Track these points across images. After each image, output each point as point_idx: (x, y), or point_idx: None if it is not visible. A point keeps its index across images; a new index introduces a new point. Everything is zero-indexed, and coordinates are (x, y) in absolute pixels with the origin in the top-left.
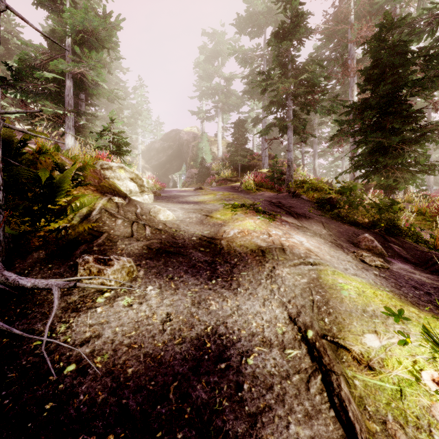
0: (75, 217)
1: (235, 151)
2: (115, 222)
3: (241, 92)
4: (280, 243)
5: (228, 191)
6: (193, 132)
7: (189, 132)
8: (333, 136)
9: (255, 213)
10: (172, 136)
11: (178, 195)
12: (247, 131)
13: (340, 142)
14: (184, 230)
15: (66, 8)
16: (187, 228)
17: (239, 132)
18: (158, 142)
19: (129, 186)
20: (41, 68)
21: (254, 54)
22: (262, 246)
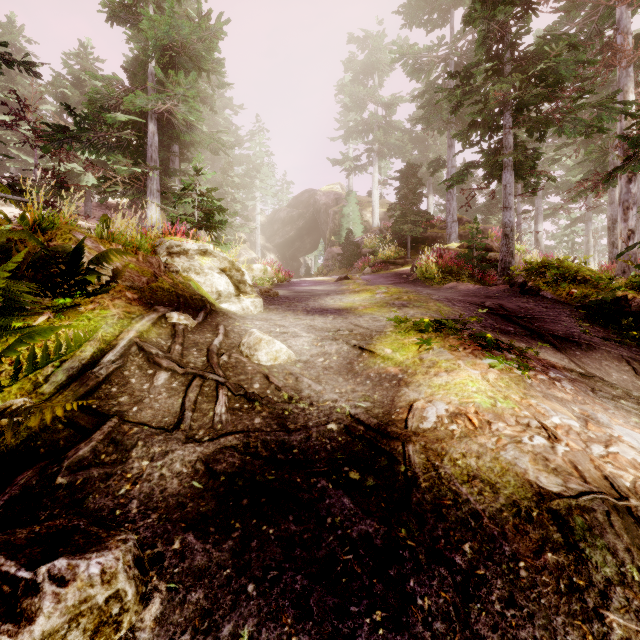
0: (57, 372)
1: (402, 217)
2: (151, 380)
3: (412, 120)
4: (602, 478)
5: (391, 282)
6: (335, 191)
7: (329, 192)
8: (614, 171)
9: (476, 348)
10: (304, 199)
11: (307, 294)
12: (421, 182)
13: (596, 189)
14: (310, 395)
15: (144, 13)
16: (317, 388)
17: (407, 185)
18: (284, 209)
19: (216, 284)
20: (117, 111)
21: (434, 56)
22: (547, 491)
